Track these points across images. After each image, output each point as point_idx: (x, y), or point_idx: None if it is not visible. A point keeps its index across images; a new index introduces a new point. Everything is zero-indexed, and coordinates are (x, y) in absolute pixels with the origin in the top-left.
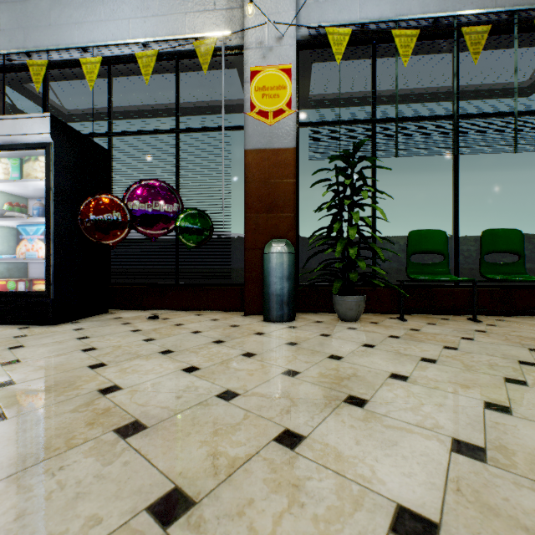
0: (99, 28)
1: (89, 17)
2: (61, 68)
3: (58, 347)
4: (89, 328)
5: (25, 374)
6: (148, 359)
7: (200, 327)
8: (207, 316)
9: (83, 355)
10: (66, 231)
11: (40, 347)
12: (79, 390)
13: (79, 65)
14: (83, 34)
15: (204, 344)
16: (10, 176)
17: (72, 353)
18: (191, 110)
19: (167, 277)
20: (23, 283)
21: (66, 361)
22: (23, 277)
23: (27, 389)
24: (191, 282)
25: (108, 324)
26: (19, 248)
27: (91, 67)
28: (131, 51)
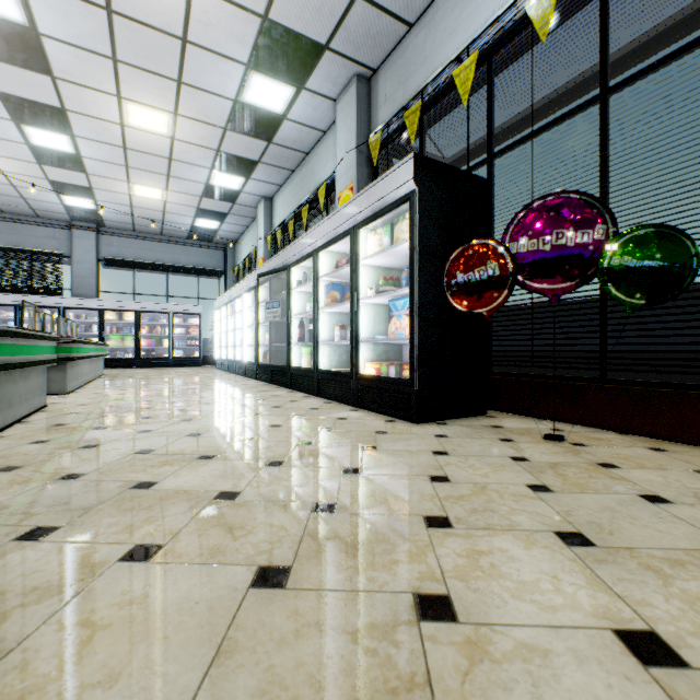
0: (476, 16)
1: (463, 12)
2: (435, 104)
3: (406, 461)
4: (452, 438)
5: (351, 499)
6: (528, 545)
7: (662, 485)
8: (681, 457)
9: (426, 488)
10: (431, 301)
11: (389, 455)
12: (389, 575)
13: (454, 86)
14: (457, 42)
15: (684, 552)
16: (383, 247)
17: (415, 478)
18: (634, 55)
19: (581, 367)
20: (394, 368)
21: (402, 492)
22: (398, 360)
23: (337, 530)
24: (633, 379)
25: (479, 436)
26: (389, 327)
27: (464, 74)
28: (518, 10)
